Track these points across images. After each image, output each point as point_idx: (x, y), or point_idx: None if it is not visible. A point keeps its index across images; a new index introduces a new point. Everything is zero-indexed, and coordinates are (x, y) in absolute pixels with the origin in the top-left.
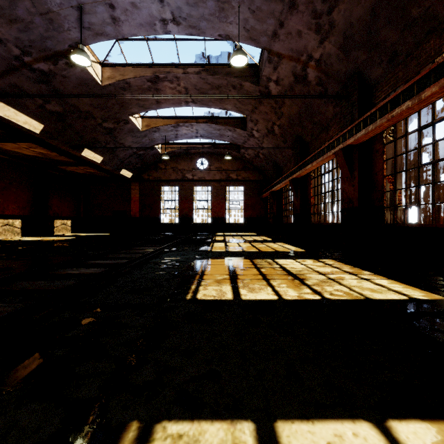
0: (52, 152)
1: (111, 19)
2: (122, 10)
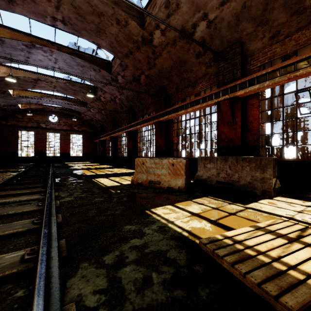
0: None
1: (25, 60)
2: (33, 59)
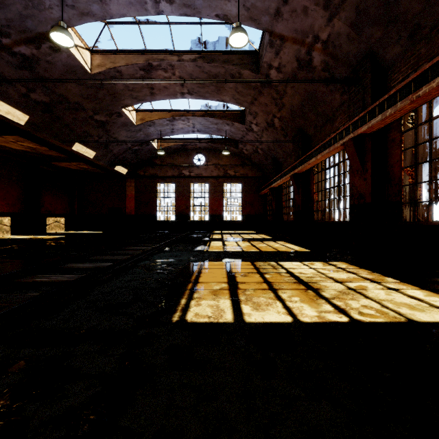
0: (41, 146)
1: None
2: None
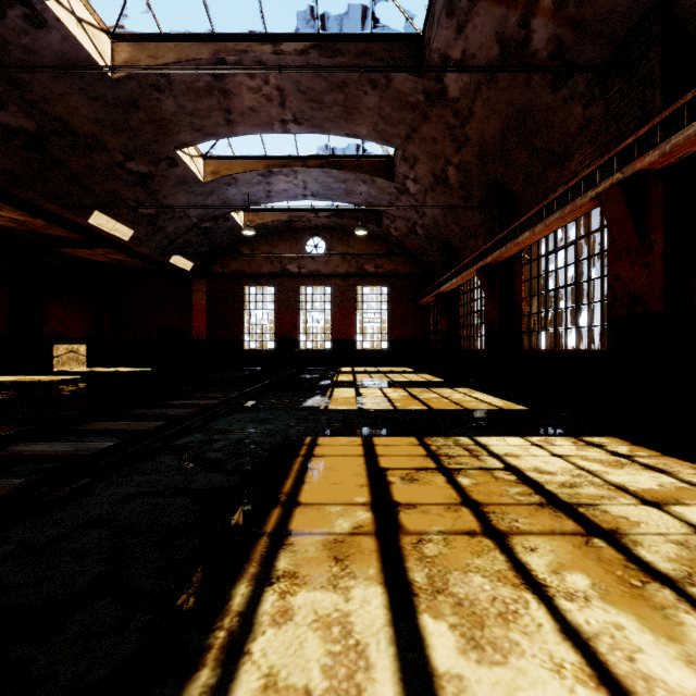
0: (34, 218)
1: None
2: None
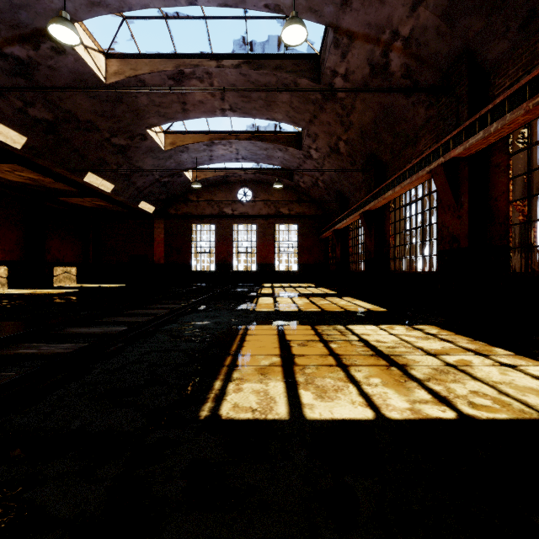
0: (45, 177)
1: None
2: None
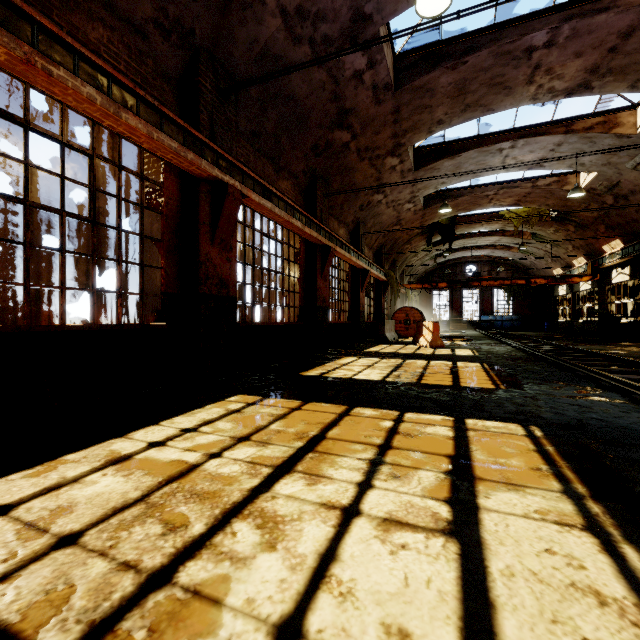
0: None
1: None
2: None
